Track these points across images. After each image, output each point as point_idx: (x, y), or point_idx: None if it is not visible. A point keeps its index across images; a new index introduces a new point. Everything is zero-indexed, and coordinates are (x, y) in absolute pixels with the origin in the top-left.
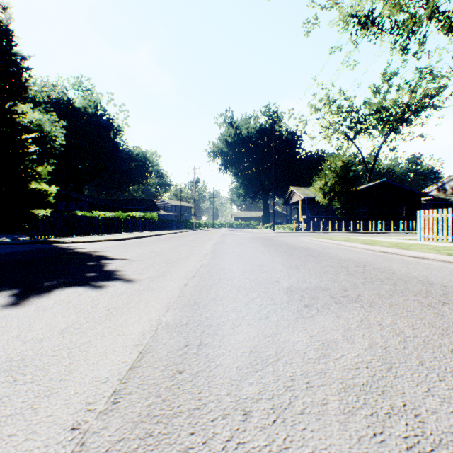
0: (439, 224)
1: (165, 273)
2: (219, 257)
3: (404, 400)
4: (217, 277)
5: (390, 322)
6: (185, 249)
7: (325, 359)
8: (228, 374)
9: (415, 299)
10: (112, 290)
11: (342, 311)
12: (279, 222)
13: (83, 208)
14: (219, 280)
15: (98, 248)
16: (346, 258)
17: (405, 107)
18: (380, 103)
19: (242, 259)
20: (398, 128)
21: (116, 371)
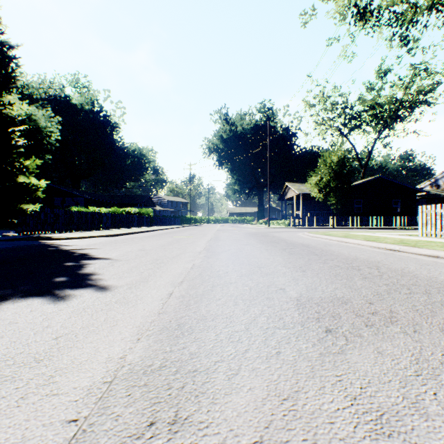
0: (443, 220)
1: (149, 277)
2: (213, 256)
3: None
4: (210, 283)
5: None
6: (178, 246)
7: None
8: None
9: None
10: (76, 303)
11: (381, 340)
12: (274, 218)
13: (80, 204)
14: (212, 287)
15: (84, 245)
16: (353, 257)
17: (399, 104)
18: (374, 99)
19: (238, 258)
20: (391, 124)
21: None
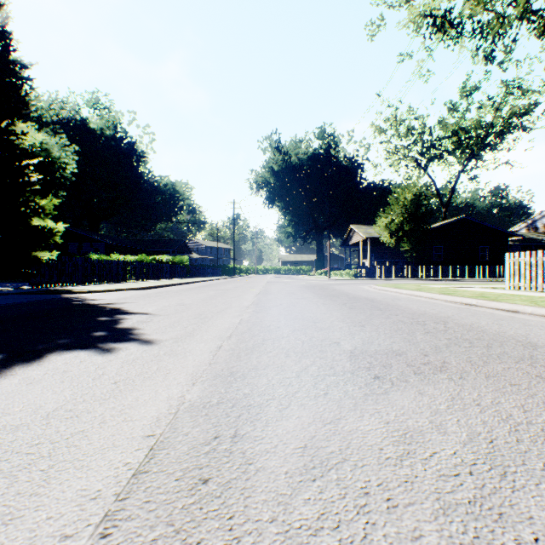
0: (532, 270)
1: (195, 332)
2: (262, 311)
3: (535, 532)
4: (260, 337)
5: (491, 401)
6: (221, 300)
7: (411, 460)
8: (274, 484)
9: (518, 367)
10: (124, 355)
11: (424, 384)
12: (336, 267)
13: (100, 250)
14: (263, 341)
15: (113, 300)
16: (421, 312)
17: (489, 129)
18: (458, 124)
19: (292, 313)
20: (479, 154)
21: (113, 479)
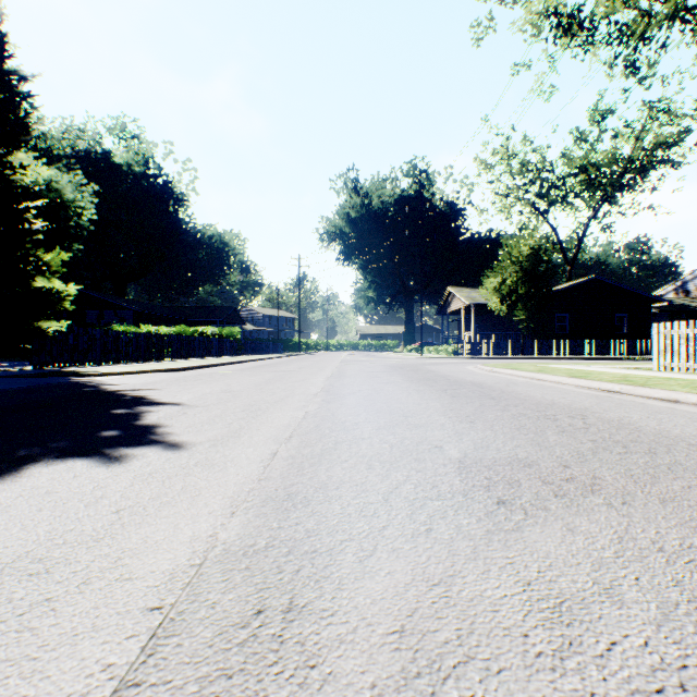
0: (689, 345)
1: (242, 431)
2: (335, 401)
3: None
4: (332, 439)
5: (679, 543)
6: (281, 386)
7: (577, 659)
8: None
9: None
10: (138, 466)
11: (573, 514)
12: (430, 342)
13: (126, 320)
14: (335, 445)
15: (138, 385)
16: (548, 402)
17: (627, 164)
18: (587, 157)
19: (374, 403)
20: (614, 196)
21: None
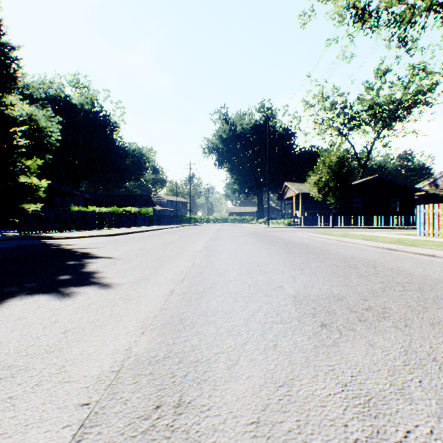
0: (440, 219)
1: (151, 275)
2: (212, 255)
3: None
4: (210, 281)
5: None
6: (178, 245)
7: None
8: None
9: None
10: (81, 300)
11: (373, 334)
12: (273, 217)
13: (80, 203)
14: (212, 285)
15: (85, 245)
16: (351, 256)
17: (398, 104)
18: (373, 99)
19: (238, 257)
20: (390, 124)
21: None
